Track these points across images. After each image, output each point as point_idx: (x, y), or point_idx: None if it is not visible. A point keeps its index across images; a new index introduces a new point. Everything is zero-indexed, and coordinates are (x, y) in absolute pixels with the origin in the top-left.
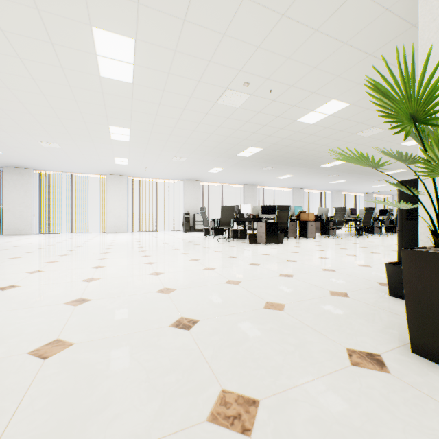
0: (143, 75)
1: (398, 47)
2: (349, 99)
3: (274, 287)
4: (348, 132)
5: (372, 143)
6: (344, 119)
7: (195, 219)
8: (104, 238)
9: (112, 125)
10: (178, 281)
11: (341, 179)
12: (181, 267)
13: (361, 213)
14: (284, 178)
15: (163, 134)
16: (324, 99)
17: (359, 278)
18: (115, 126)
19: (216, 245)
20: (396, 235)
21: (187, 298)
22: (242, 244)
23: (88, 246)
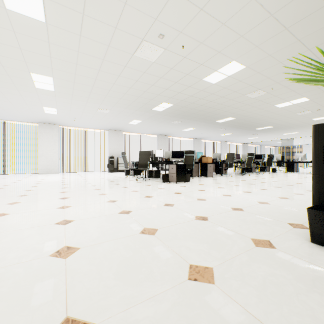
0: (55, 12)
1: (295, 9)
2: (246, 61)
3: (194, 237)
4: (240, 93)
5: (255, 104)
6: (239, 81)
7: (118, 161)
8: (33, 179)
9: (33, 72)
10: (86, 233)
11: (228, 132)
12: (96, 211)
13: (243, 157)
14: (188, 130)
15: (86, 85)
16: (226, 59)
17: (269, 219)
18: (37, 73)
19: (134, 185)
20: (267, 173)
21: (89, 266)
22: (157, 183)
23: (9, 188)
